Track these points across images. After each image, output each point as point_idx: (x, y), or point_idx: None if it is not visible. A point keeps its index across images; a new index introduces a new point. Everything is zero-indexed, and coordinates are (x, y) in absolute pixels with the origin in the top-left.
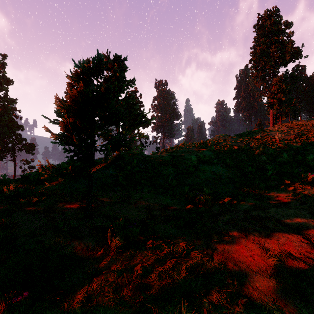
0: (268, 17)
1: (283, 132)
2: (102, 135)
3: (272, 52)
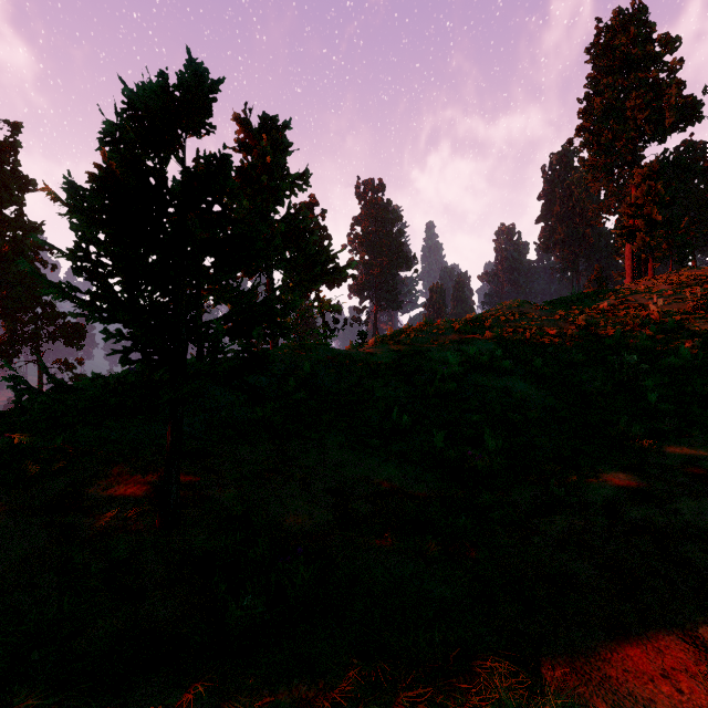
0: (622, 26)
1: (664, 295)
2: (224, 300)
3: (631, 108)
